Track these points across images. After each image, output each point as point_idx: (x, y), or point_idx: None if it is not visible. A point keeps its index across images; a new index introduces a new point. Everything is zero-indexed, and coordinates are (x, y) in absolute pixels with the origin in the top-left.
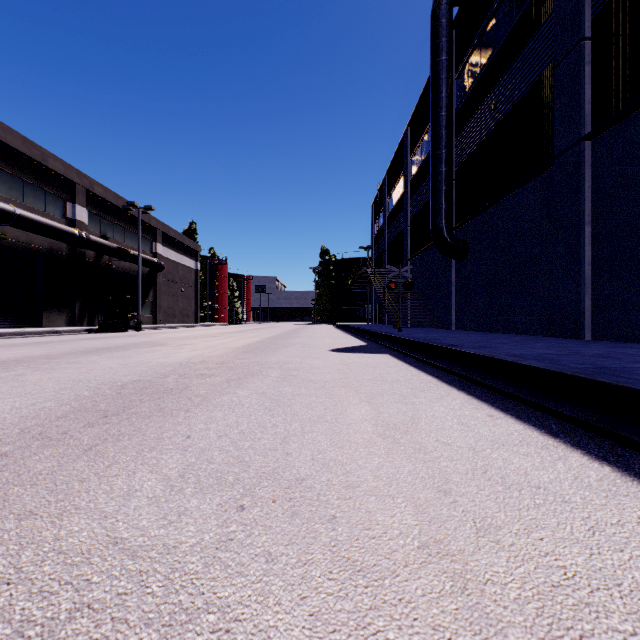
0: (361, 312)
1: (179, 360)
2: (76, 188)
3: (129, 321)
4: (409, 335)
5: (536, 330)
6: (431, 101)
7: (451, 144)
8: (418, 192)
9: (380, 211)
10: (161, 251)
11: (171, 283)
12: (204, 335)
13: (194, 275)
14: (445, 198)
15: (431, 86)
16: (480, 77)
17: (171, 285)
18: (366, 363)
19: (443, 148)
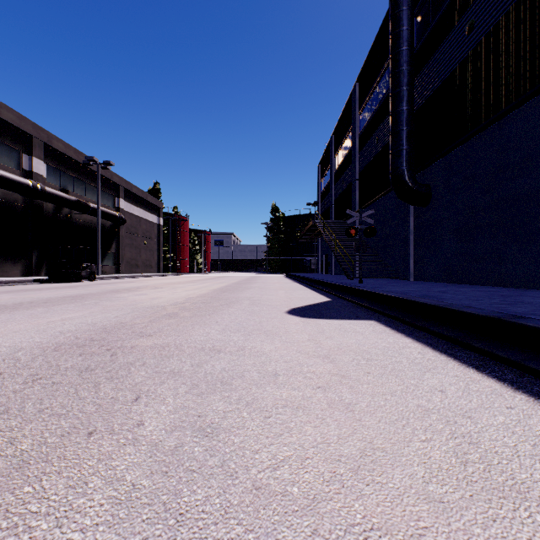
0: (307, 263)
1: (32, 340)
2: (32, 141)
3: (81, 271)
4: (381, 288)
5: (539, 283)
6: (391, 36)
7: (413, 81)
8: (368, 144)
9: (327, 169)
10: (124, 206)
11: (134, 236)
12: (150, 286)
13: (157, 229)
14: (407, 139)
15: (391, 20)
16: (448, 3)
17: (134, 238)
18: (364, 352)
19: (404, 85)
